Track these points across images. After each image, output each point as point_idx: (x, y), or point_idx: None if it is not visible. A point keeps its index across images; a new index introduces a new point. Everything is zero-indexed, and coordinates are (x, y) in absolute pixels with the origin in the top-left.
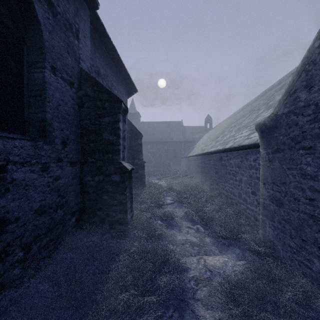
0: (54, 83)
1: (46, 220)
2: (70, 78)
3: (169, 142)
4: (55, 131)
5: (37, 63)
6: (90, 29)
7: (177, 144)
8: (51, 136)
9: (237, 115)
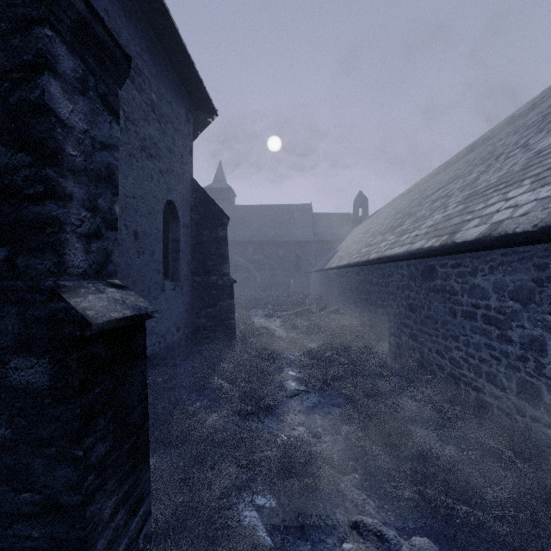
0: None
1: None
2: None
3: (288, 242)
4: None
5: None
6: None
7: (303, 246)
8: None
9: (429, 185)
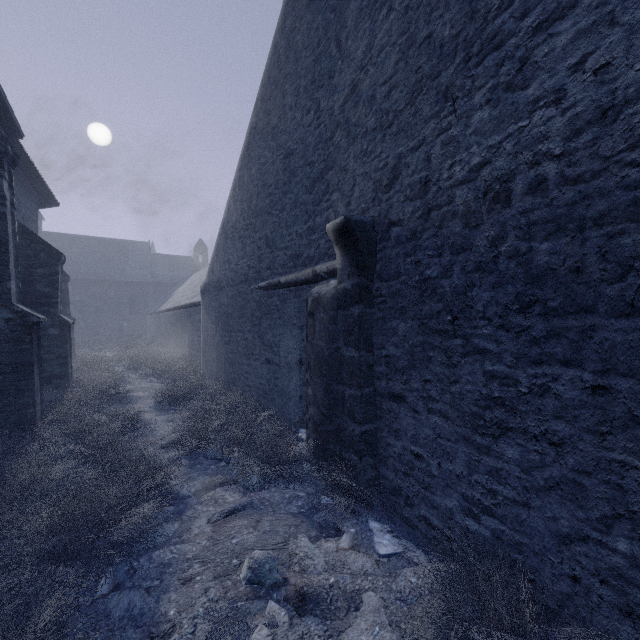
0: None
1: None
2: None
3: (121, 282)
4: None
5: None
6: None
7: (139, 287)
8: None
9: None
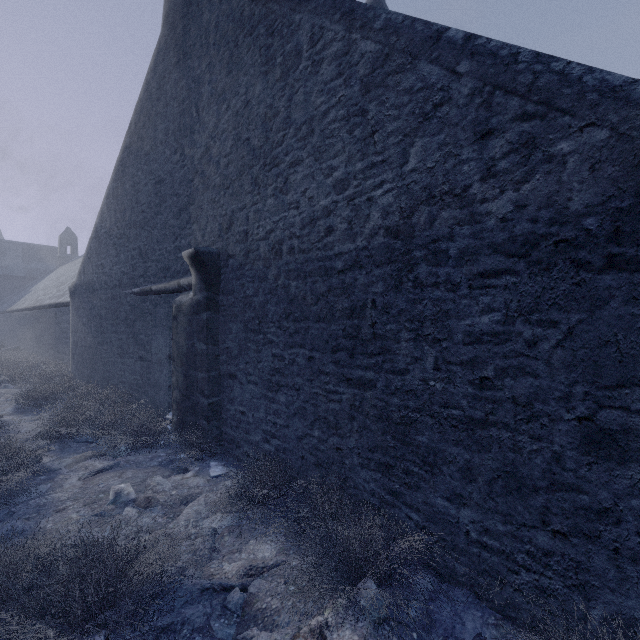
0: None
1: None
2: None
3: None
4: None
5: None
6: None
7: None
8: None
9: None
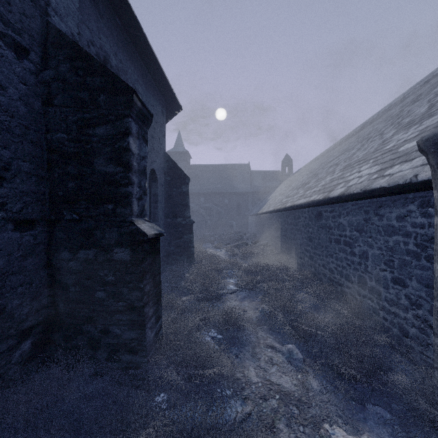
0: None
1: None
2: (15, 34)
3: (231, 193)
4: None
5: None
6: None
7: (243, 196)
8: None
9: (334, 152)
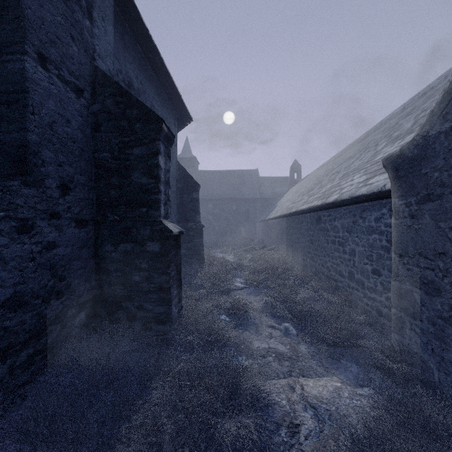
0: (44, 83)
1: (26, 319)
2: (75, 80)
3: (240, 199)
4: (45, 165)
5: (12, 44)
6: (115, 13)
7: (251, 202)
8: (37, 173)
9: (339, 159)
